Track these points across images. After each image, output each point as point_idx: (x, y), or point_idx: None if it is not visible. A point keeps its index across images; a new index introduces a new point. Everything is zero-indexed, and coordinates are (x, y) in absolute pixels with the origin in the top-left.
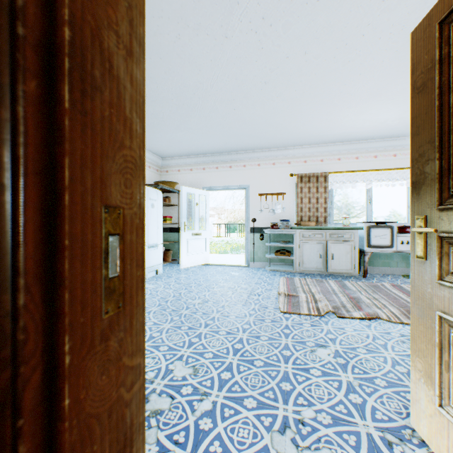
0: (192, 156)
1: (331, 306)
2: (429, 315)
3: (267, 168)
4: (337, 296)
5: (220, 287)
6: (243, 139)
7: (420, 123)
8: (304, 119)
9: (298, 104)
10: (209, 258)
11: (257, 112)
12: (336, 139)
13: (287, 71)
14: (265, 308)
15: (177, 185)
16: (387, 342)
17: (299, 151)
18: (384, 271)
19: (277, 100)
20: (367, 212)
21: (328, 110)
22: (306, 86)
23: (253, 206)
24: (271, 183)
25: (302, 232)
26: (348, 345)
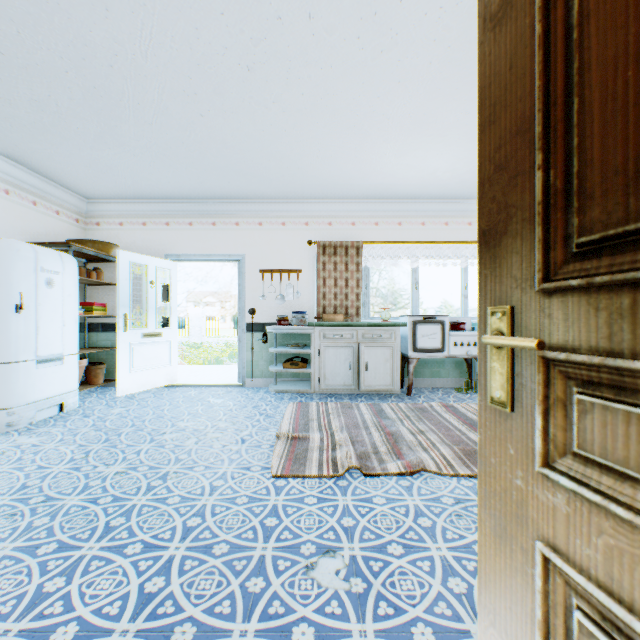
0: (145, 201)
1: (357, 454)
2: (521, 542)
3: (274, 229)
4: (368, 432)
5: (178, 431)
6: (229, 176)
7: (498, 94)
8: (323, 152)
9: (310, 122)
10: (183, 374)
11: (244, 127)
12: (372, 192)
13: (284, 49)
14: (247, 469)
15: (116, 248)
16: (436, 522)
17: (322, 206)
18: (434, 383)
19: (276, 110)
20: (413, 302)
21: (358, 142)
22: (319, 89)
23: (251, 289)
24: (280, 254)
25: (324, 330)
26: (375, 540)
